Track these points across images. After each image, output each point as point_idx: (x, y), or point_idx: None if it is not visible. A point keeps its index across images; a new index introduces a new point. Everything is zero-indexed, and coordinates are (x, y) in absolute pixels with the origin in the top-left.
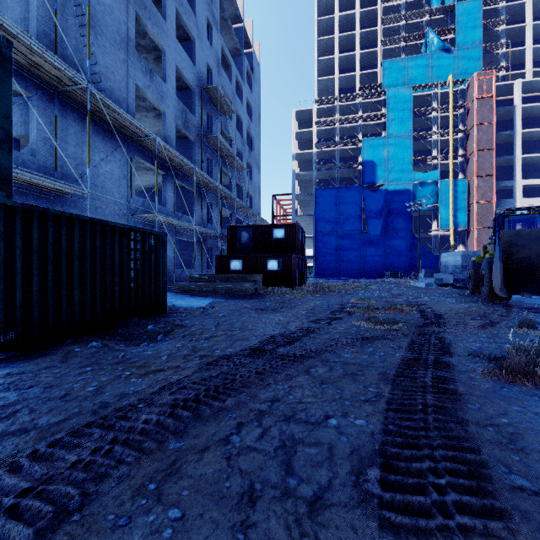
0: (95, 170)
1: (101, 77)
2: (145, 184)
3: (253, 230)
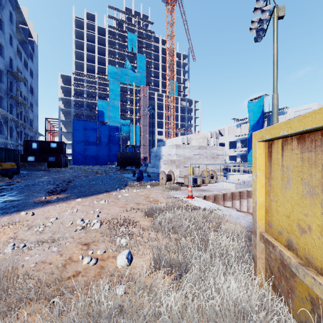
0: None
1: None
2: None
3: (39, 143)
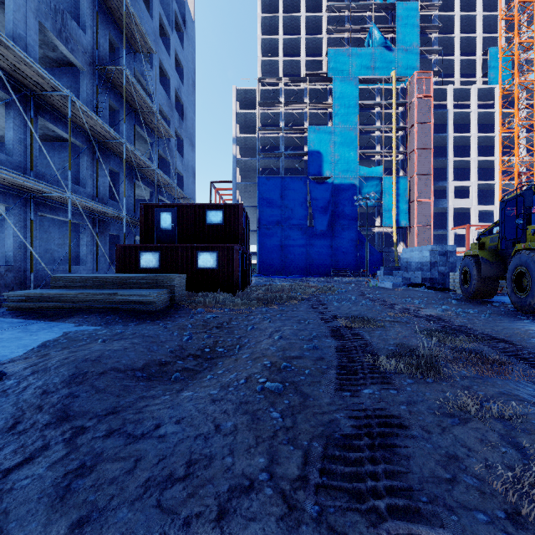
0: None
1: None
2: None
3: (178, 211)
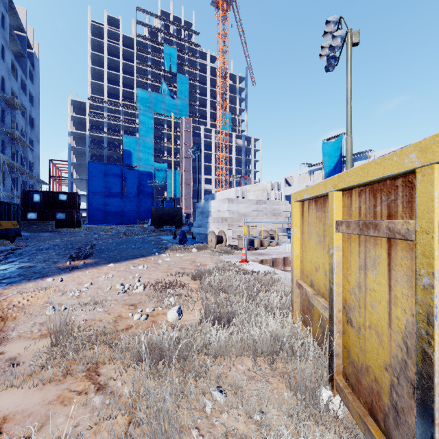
0: None
1: None
2: None
3: (43, 194)
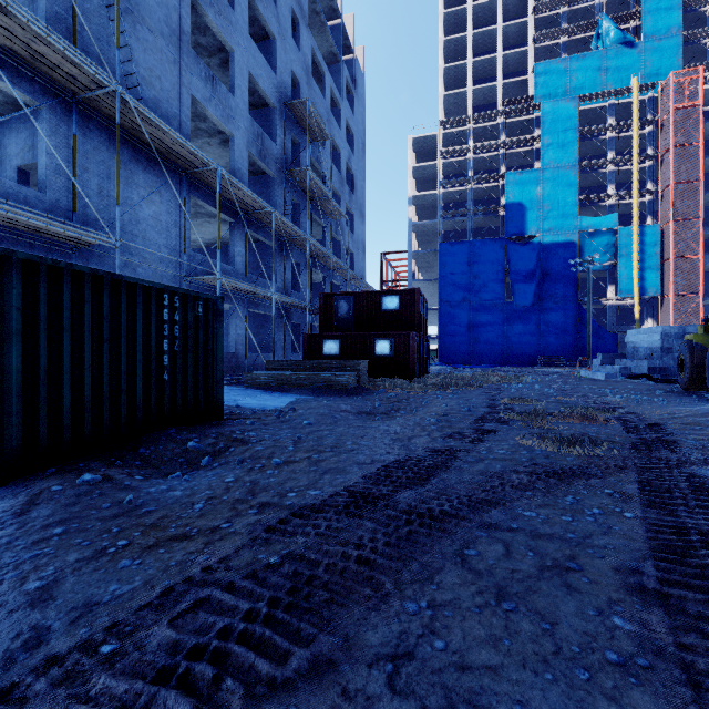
0: (133, 214)
1: (142, 83)
2: (208, 237)
3: (355, 299)
